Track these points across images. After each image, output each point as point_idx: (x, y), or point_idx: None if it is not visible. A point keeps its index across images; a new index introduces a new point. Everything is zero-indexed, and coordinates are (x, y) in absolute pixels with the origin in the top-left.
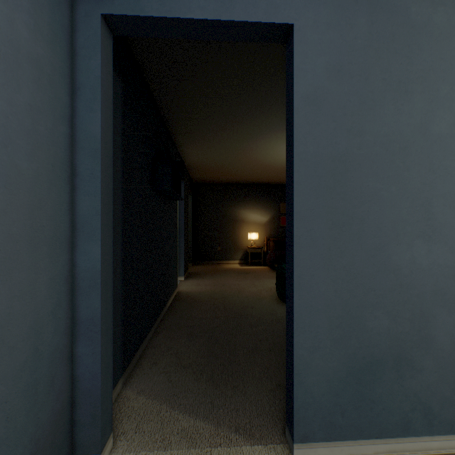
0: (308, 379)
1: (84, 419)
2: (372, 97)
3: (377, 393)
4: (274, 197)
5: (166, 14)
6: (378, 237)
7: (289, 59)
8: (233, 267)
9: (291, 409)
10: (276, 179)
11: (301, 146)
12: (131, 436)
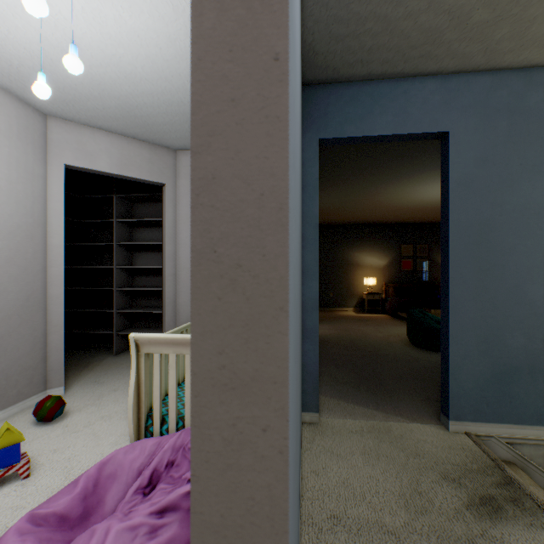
0: (460, 377)
1: (308, 390)
2: (511, 177)
3: (514, 391)
4: (394, 239)
5: (360, 134)
6: (516, 279)
7: (444, 153)
8: (349, 314)
9: (447, 398)
10: (397, 218)
11: (454, 215)
12: (327, 412)
